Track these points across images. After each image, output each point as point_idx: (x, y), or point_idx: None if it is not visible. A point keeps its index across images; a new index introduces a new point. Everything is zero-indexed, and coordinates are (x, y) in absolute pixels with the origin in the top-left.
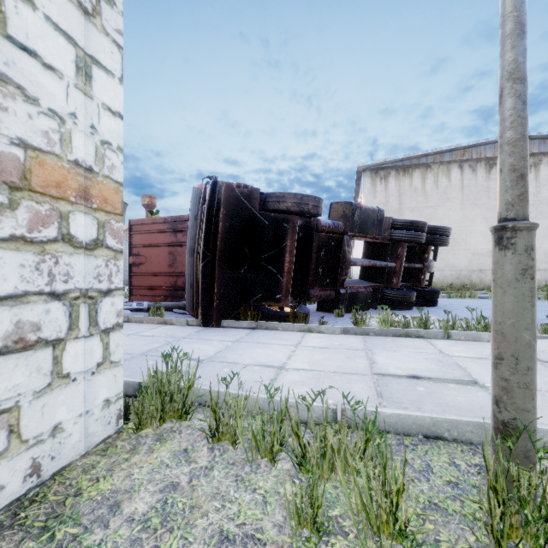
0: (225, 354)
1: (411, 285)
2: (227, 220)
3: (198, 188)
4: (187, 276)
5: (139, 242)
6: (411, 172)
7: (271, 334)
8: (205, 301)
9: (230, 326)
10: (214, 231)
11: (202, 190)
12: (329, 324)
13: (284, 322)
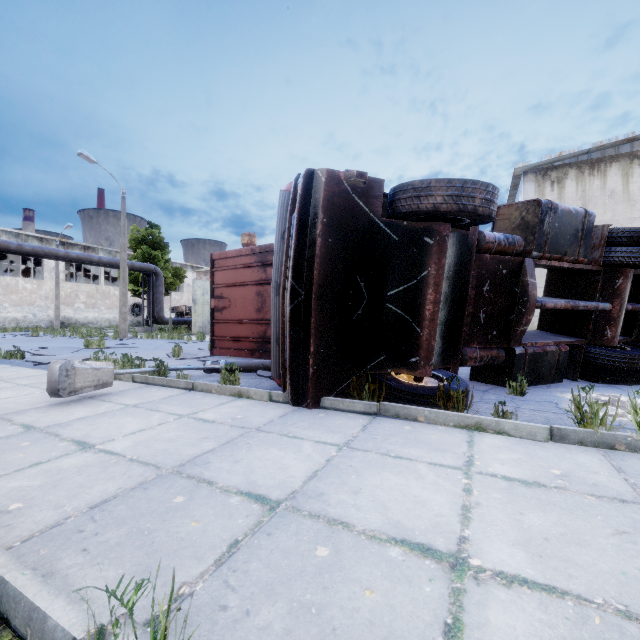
0: (324, 484)
1: (633, 340)
2: (329, 234)
3: (285, 190)
4: (272, 325)
5: (223, 281)
6: (604, 168)
7: (407, 430)
8: (296, 366)
9: (335, 408)
10: (309, 253)
11: (291, 189)
12: (516, 417)
13: (427, 405)
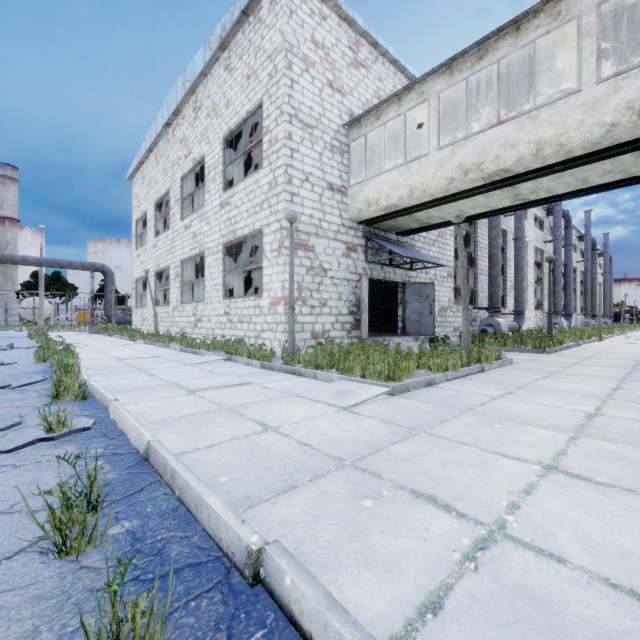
0: None
1: None
2: None
3: None
4: None
5: None
6: None
7: None
8: None
9: None
10: None
11: None
12: None
13: None
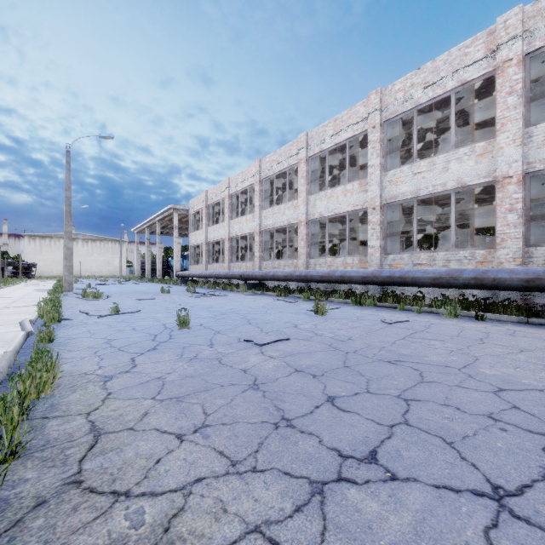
0: None
1: (27, 275)
2: None
3: None
4: None
5: None
6: (46, 239)
7: None
8: None
9: None
10: None
11: None
12: None
13: None
